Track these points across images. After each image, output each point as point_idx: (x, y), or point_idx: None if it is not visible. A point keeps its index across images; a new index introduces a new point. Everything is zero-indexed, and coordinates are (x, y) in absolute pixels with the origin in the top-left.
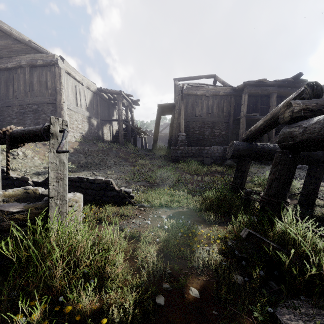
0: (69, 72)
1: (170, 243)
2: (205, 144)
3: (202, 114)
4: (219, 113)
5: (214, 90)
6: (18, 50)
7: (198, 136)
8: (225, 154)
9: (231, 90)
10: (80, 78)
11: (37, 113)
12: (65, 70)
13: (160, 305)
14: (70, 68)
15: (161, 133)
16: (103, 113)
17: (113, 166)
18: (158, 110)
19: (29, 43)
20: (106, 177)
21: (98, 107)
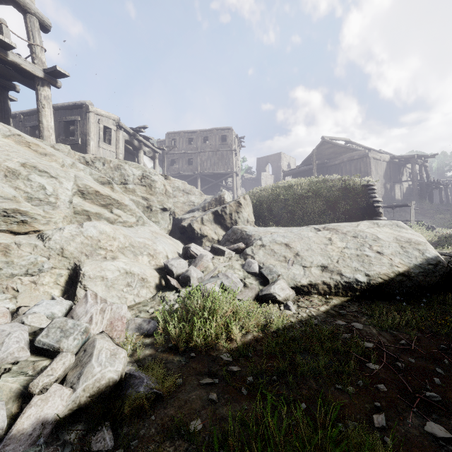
0: (373, 157)
1: (451, 233)
2: None
3: None
4: None
5: None
6: (341, 152)
7: None
8: None
9: None
10: (379, 157)
11: None
12: (372, 158)
13: (445, 237)
14: (373, 154)
15: None
16: (394, 176)
17: None
18: None
19: (348, 147)
20: None
21: (391, 172)
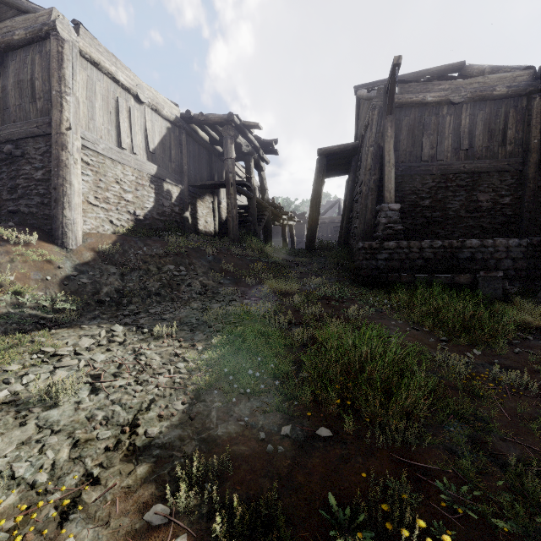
0: (96, 58)
1: None
2: (450, 234)
3: (440, 154)
4: (493, 147)
5: (478, 86)
6: None
7: (429, 214)
8: (535, 263)
9: (530, 79)
10: (131, 81)
11: (15, 164)
12: (77, 48)
13: None
14: (99, 52)
15: (323, 218)
16: (197, 172)
17: (194, 301)
18: (319, 161)
19: None
20: (134, 358)
21: (184, 157)
